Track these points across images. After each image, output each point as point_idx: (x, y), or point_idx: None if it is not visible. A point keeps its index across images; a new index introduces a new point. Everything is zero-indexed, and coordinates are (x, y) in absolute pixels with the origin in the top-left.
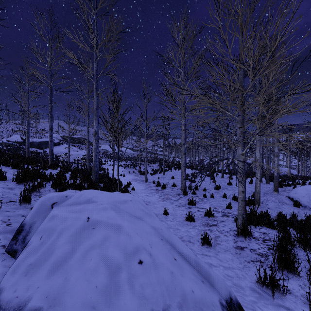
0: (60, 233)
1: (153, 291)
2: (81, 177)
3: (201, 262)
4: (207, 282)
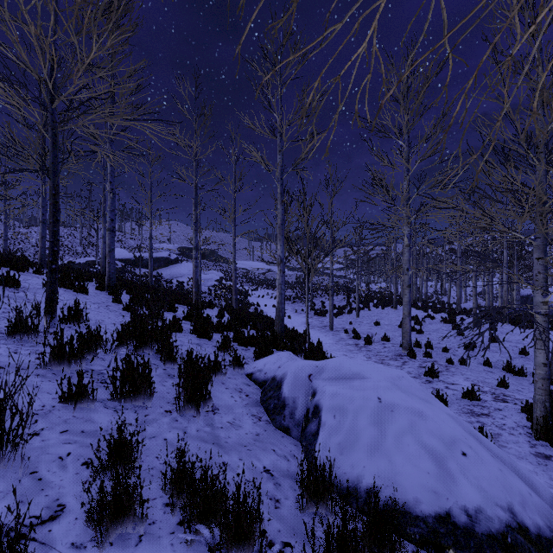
0: (355, 414)
1: (490, 486)
2: (261, 327)
3: (518, 465)
4: (532, 490)
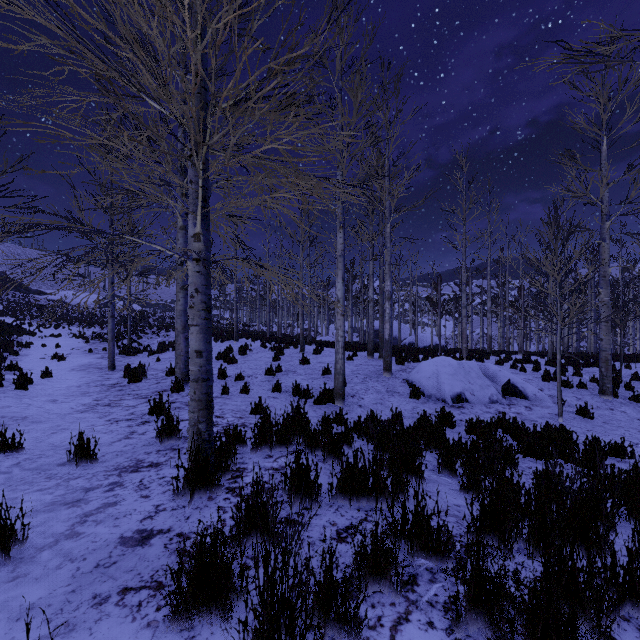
0: None
1: None
2: None
3: None
4: None
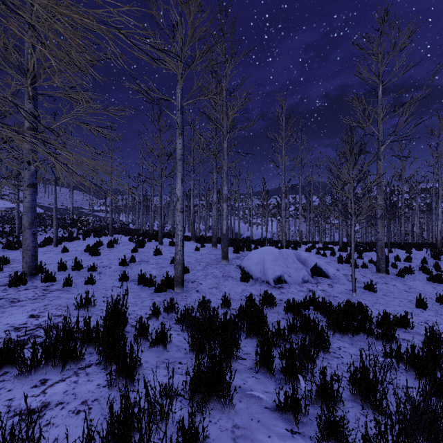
0: None
1: None
2: None
3: None
4: None
